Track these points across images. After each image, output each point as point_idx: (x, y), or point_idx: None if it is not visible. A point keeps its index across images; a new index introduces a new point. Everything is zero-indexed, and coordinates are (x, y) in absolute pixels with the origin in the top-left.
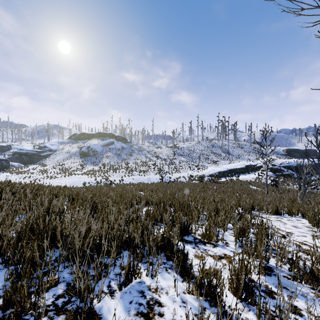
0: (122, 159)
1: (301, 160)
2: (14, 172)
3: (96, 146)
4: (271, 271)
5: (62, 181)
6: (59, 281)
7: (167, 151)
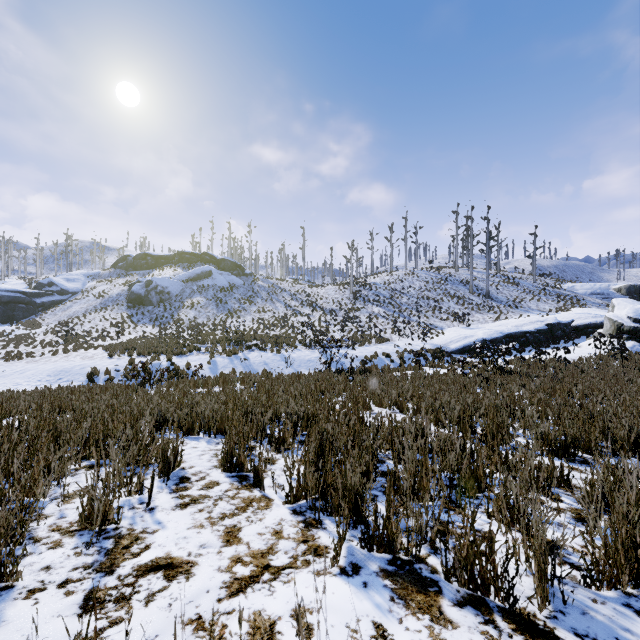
0: (228, 312)
1: None
2: None
3: (167, 280)
4: None
5: (32, 366)
6: None
7: (338, 292)
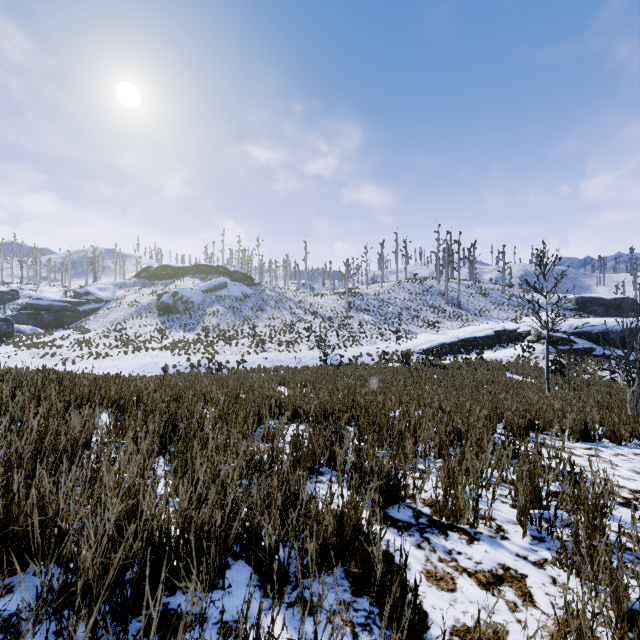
0: (244, 319)
1: (632, 320)
2: (23, 345)
3: (190, 291)
4: None
5: (119, 363)
6: None
7: (335, 302)
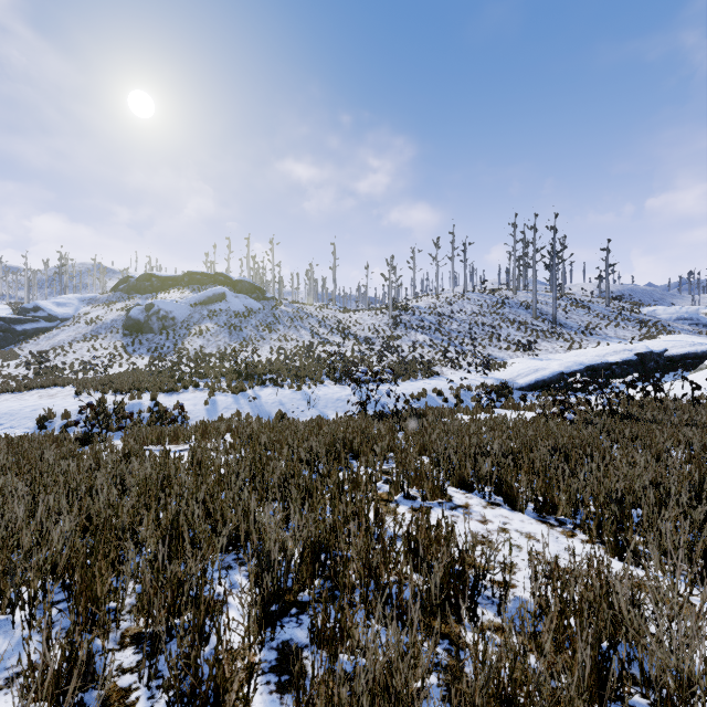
0: (243, 340)
1: None
2: None
3: (172, 304)
4: None
5: None
6: None
7: (374, 317)
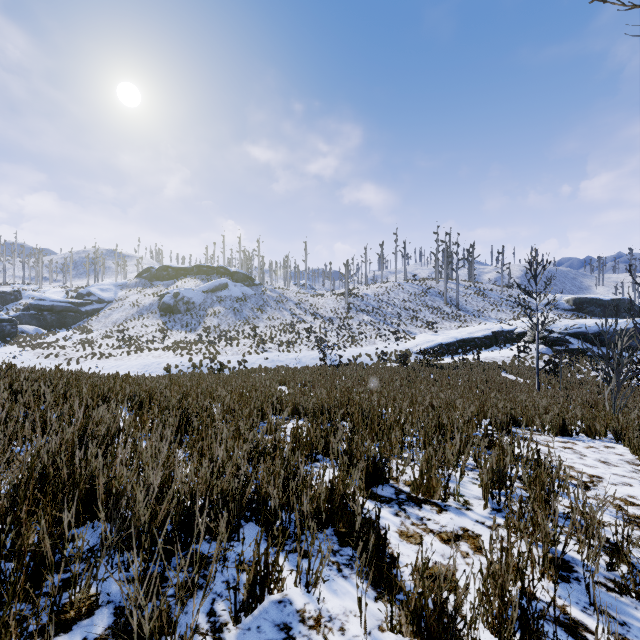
0: (245, 319)
1: (611, 323)
2: (27, 346)
3: (191, 292)
4: (568, 570)
5: (123, 363)
6: (98, 603)
7: (335, 302)
